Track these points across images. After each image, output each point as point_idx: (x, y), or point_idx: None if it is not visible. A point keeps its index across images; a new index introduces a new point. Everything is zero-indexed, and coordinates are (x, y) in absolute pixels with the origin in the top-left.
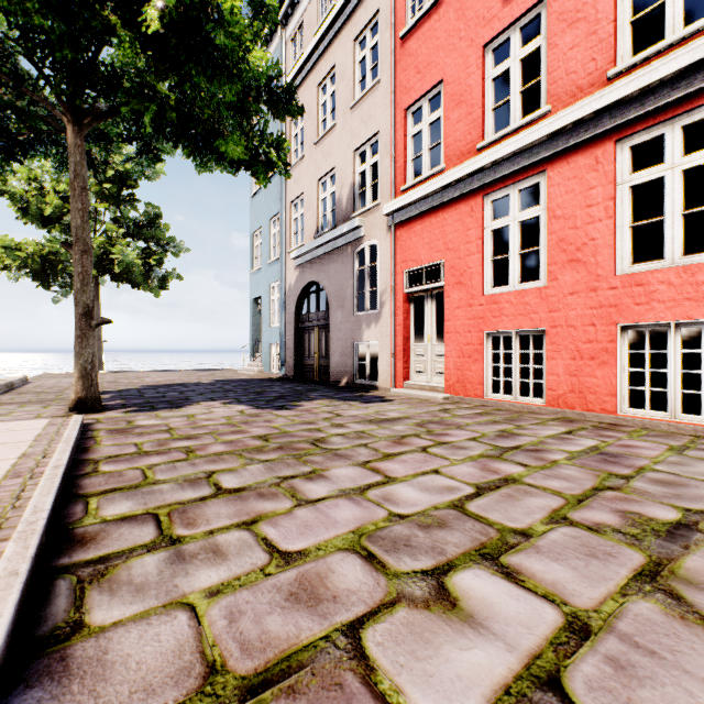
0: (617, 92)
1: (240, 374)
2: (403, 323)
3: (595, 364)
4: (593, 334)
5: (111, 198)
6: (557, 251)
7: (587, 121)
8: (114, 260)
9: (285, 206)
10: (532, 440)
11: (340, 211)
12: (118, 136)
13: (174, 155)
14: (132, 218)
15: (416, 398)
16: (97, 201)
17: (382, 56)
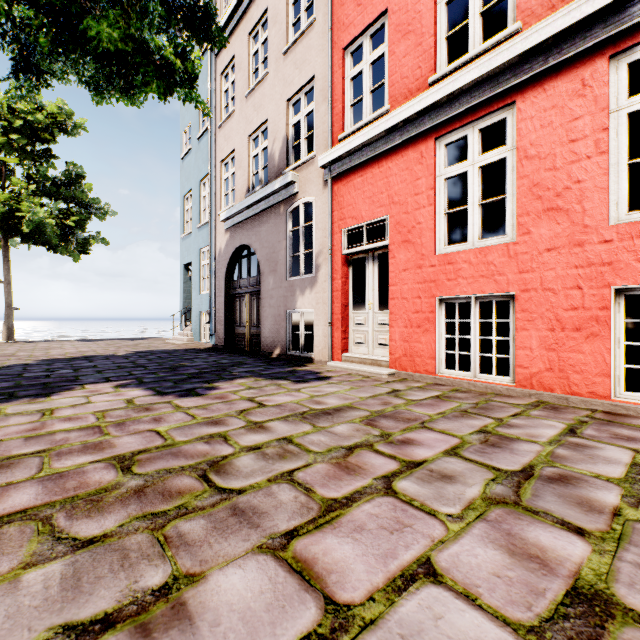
0: None
1: (167, 344)
2: (341, 289)
3: (582, 336)
4: (579, 300)
5: (22, 152)
6: (529, 198)
7: (573, 34)
8: (23, 218)
9: (215, 165)
10: (539, 452)
11: (272, 167)
12: None
13: (66, 82)
14: (51, 177)
15: (357, 374)
16: (6, 155)
17: None
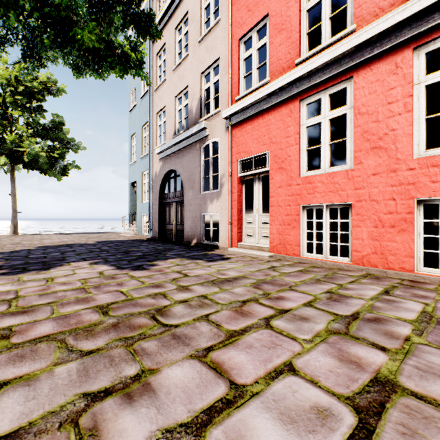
0: (419, 4)
1: (120, 236)
2: (237, 199)
3: (395, 231)
4: (393, 207)
5: (23, 107)
6: (361, 140)
7: (389, 33)
8: (24, 152)
9: (152, 116)
10: (363, 304)
11: (191, 118)
12: (4, 42)
13: (56, 63)
14: (42, 124)
15: (248, 256)
16: (12, 110)
17: (221, 1)
